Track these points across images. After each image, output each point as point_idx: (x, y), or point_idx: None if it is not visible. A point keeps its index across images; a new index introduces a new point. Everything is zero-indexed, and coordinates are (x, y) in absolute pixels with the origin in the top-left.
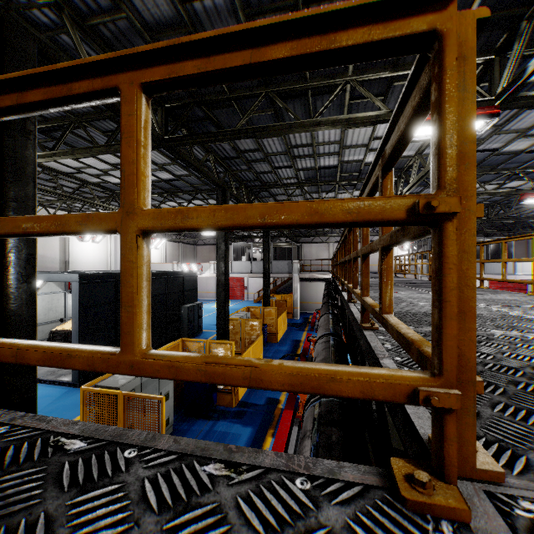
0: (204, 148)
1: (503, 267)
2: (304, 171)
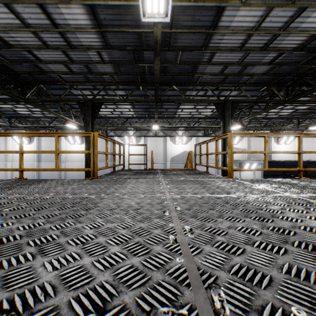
0: None
1: None
2: None
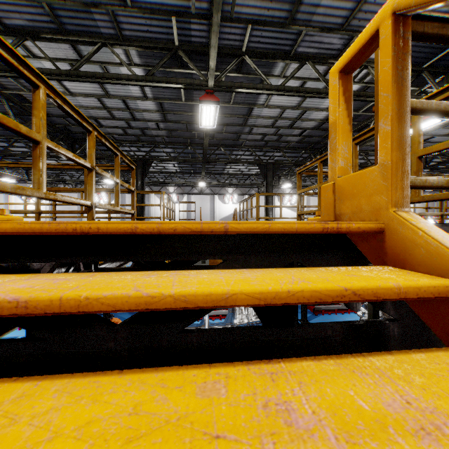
0: None
1: None
2: None
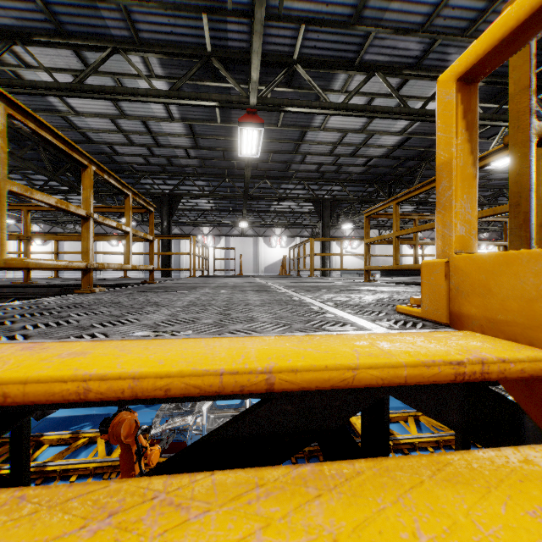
0: None
1: None
2: None
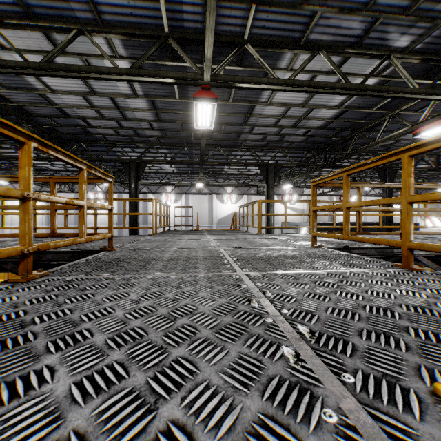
0: None
1: None
2: None
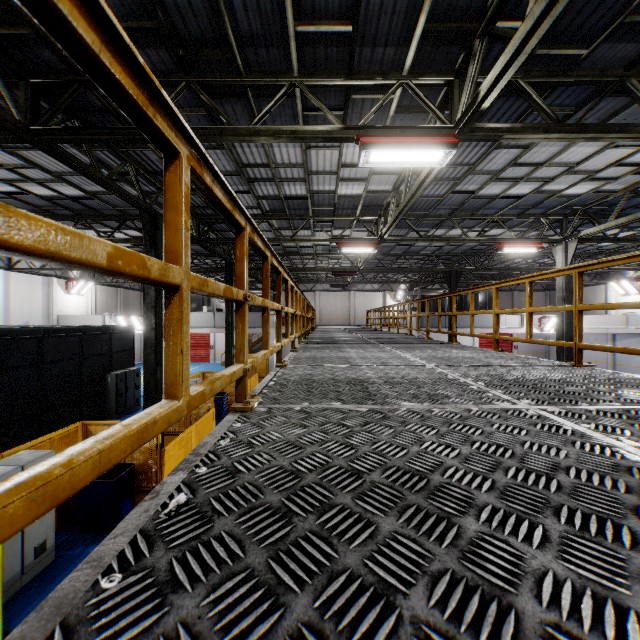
0: (116, 154)
1: (471, 320)
2: (268, 200)
